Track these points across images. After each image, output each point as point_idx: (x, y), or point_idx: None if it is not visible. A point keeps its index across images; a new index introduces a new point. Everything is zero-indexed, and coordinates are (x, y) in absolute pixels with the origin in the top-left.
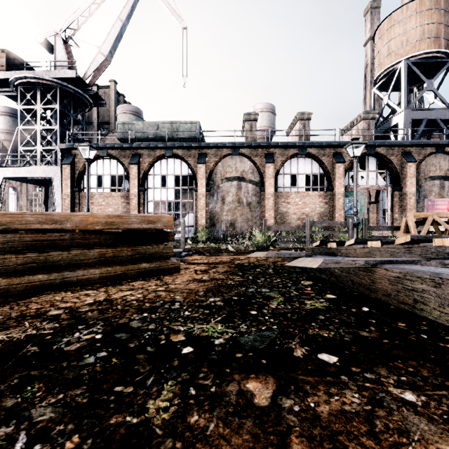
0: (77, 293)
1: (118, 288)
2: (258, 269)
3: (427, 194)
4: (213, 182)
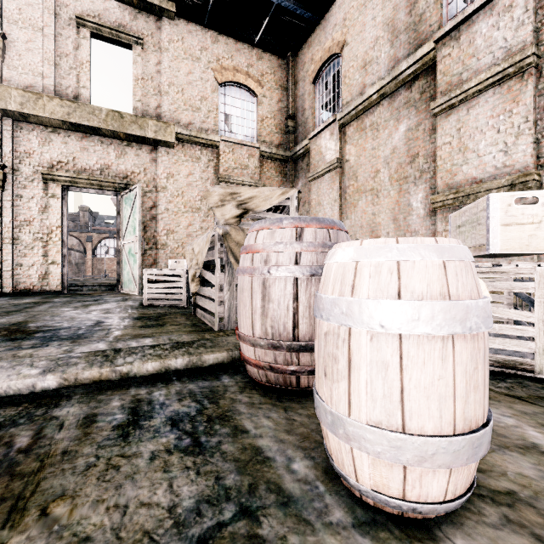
0: None
1: None
2: None
3: None
4: None
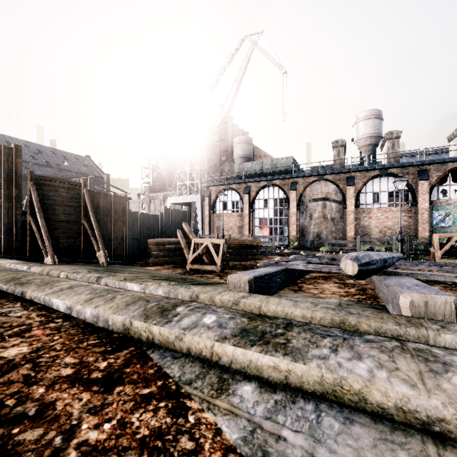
0: (233, 262)
1: (243, 262)
2: None
3: None
4: (302, 202)
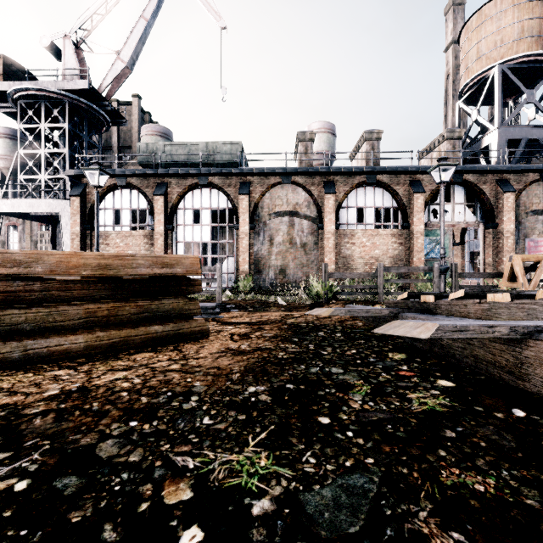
0: (42, 375)
1: (110, 366)
2: (320, 332)
3: (529, 233)
4: (259, 217)
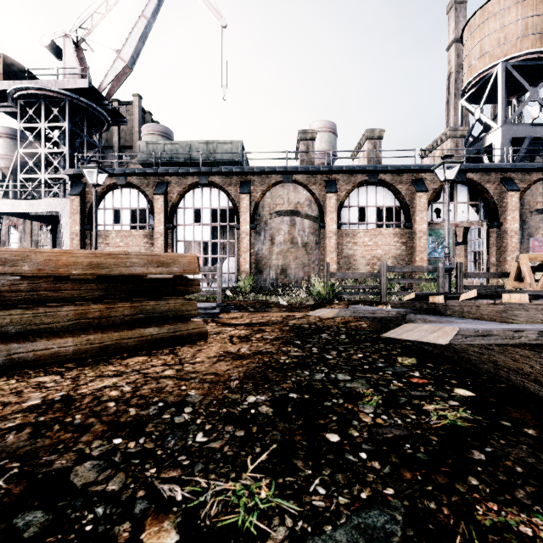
0: (25, 382)
1: (100, 371)
2: (324, 334)
3: (533, 232)
4: (260, 217)
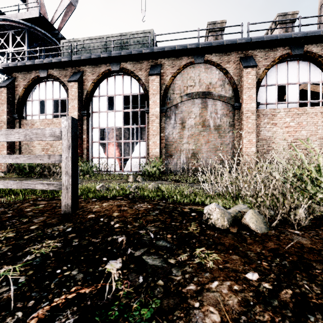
0: None
1: None
2: None
3: None
4: (170, 100)
